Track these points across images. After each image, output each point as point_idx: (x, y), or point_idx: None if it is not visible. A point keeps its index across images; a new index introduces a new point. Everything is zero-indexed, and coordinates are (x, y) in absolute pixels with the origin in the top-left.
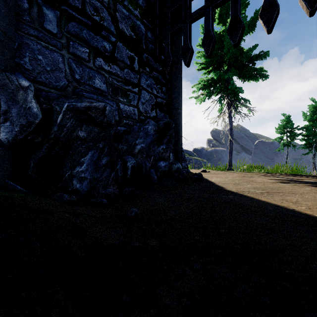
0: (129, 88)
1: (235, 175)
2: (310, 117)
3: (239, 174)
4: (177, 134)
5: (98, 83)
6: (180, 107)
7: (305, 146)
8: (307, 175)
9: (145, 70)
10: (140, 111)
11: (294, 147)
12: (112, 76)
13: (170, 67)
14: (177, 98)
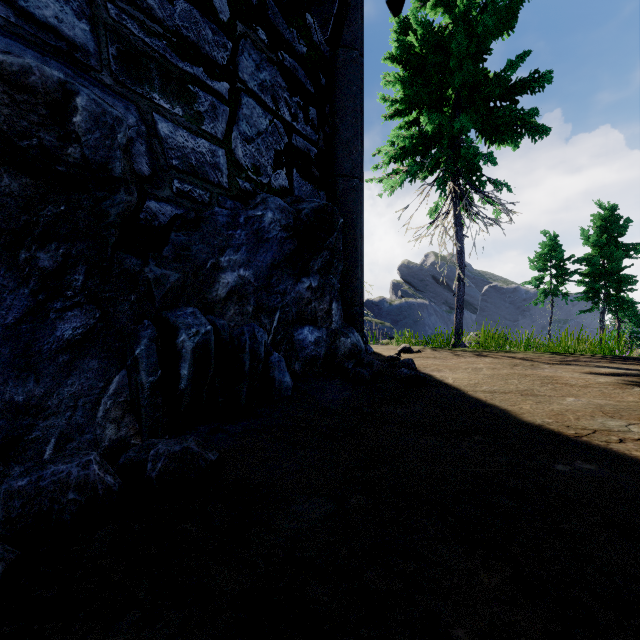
0: (195, 72)
1: (490, 361)
2: (596, 238)
3: (495, 357)
4: (350, 250)
5: (47, 4)
6: (359, 172)
7: (586, 295)
8: None
9: (255, 33)
10: (238, 161)
11: (566, 297)
12: (122, 3)
13: (334, 19)
14: (349, 145)
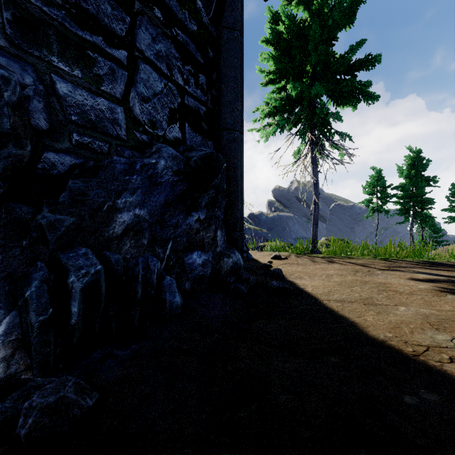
0: (95, 41)
1: (338, 268)
2: (408, 172)
3: (342, 263)
4: (233, 187)
5: None
6: (239, 126)
7: (401, 212)
8: (452, 263)
9: (152, 11)
10: (136, 117)
11: (387, 213)
12: None
13: (216, 1)
14: (231, 105)
